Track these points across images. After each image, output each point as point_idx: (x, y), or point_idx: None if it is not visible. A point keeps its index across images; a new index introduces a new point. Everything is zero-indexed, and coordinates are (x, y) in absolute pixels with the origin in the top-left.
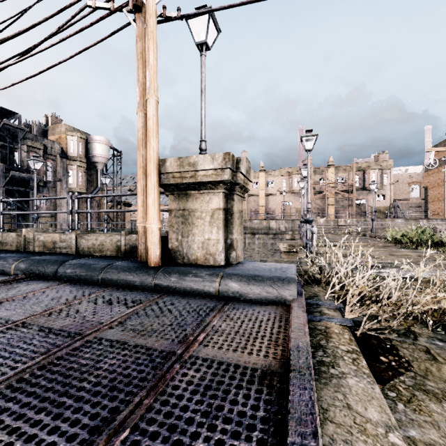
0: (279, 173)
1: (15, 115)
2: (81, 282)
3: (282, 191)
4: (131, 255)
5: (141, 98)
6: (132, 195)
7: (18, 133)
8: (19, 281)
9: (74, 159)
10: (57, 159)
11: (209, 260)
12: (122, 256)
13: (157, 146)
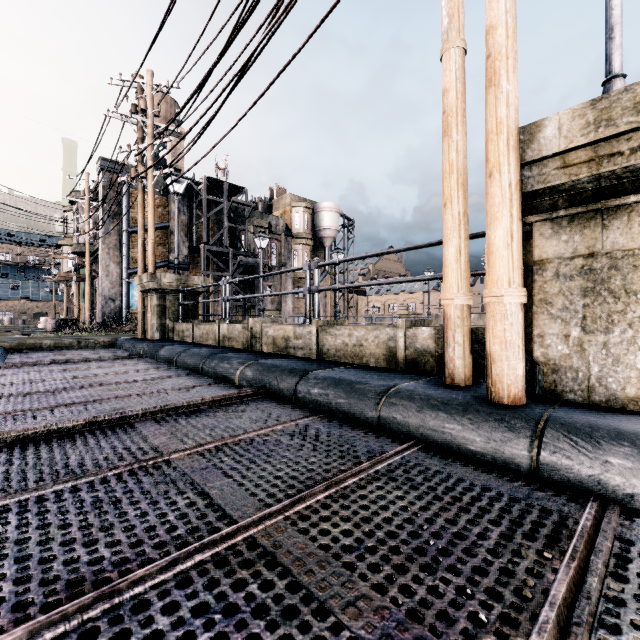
0: None
1: (242, 190)
2: (338, 417)
3: None
4: (417, 368)
5: (452, 17)
6: (415, 248)
7: (245, 211)
8: (244, 400)
9: (299, 236)
10: (282, 239)
11: None
12: (399, 370)
13: (516, 93)
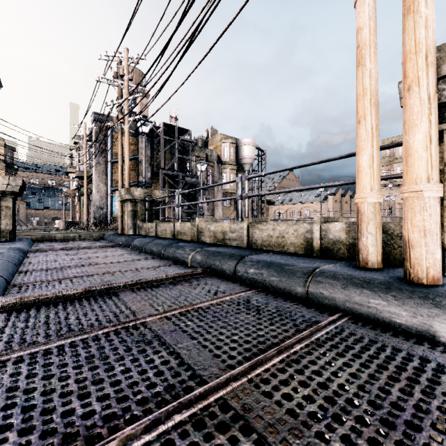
0: None
1: (188, 132)
2: (271, 291)
3: None
4: (330, 254)
5: None
6: (327, 161)
7: (189, 146)
8: (196, 277)
9: (227, 163)
10: (214, 165)
11: None
12: (315, 255)
13: (433, 17)
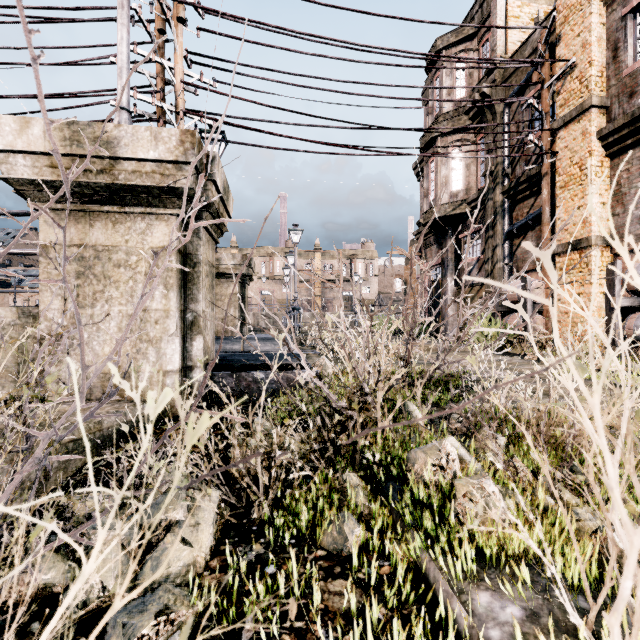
0: (257, 253)
1: None
2: None
3: (262, 277)
4: None
5: None
6: None
7: None
8: None
9: None
10: None
11: (228, 332)
12: None
13: None
